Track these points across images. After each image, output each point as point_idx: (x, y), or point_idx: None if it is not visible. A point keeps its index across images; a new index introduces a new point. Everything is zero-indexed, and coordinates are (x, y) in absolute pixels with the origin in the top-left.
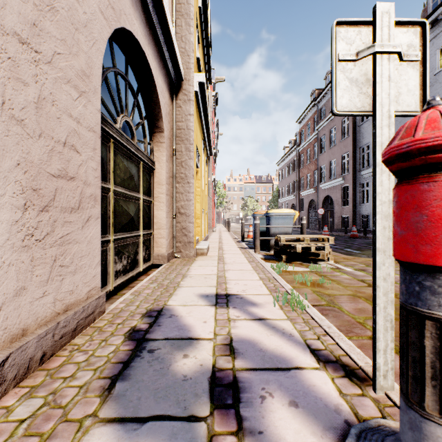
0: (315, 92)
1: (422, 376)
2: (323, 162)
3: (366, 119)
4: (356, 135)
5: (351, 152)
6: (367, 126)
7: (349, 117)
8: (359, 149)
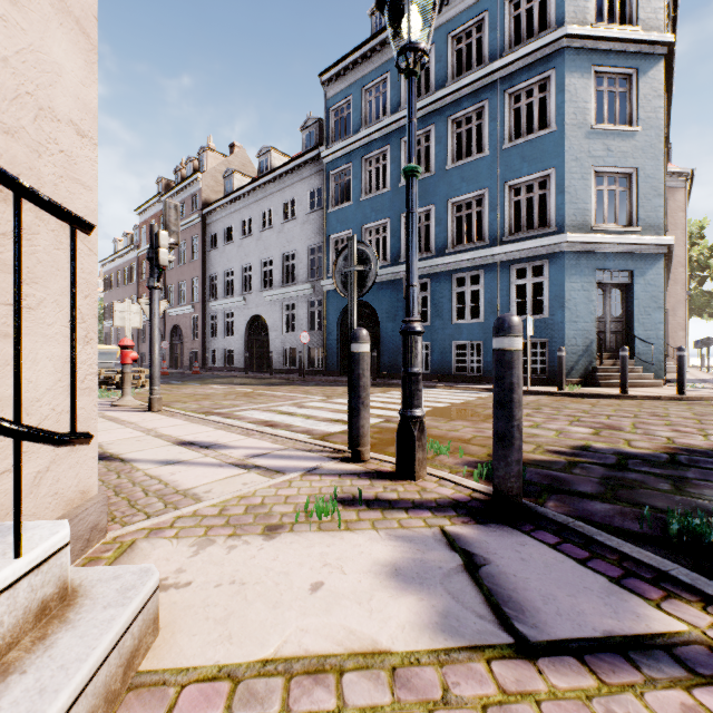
0: (163, 182)
1: (123, 382)
2: (172, 281)
3: (215, 247)
4: (207, 260)
5: (201, 278)
6: (216, 255)
7: (200, 238)
8: (209, 277)
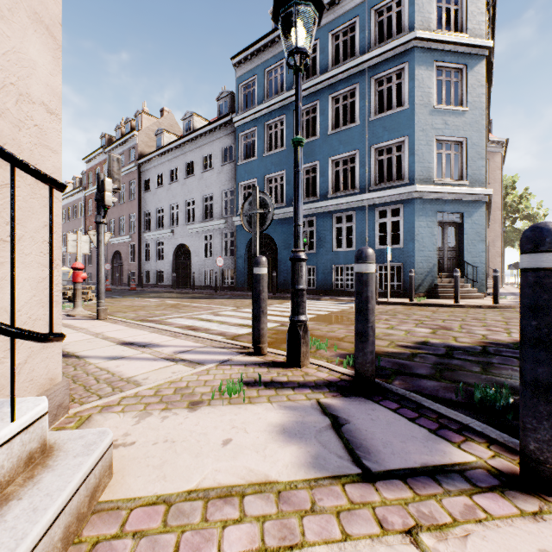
0: (106, 137)
1: (75, 296)
2: (113, 216)
3: (148, 190)
4: (142, 200)
5: (137, 214)
6: (149, 196)
7: (136, 182)
8: (144, 213)
